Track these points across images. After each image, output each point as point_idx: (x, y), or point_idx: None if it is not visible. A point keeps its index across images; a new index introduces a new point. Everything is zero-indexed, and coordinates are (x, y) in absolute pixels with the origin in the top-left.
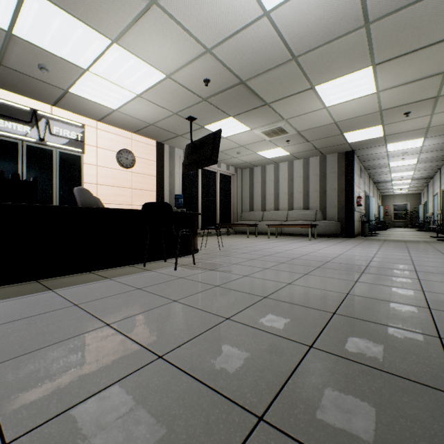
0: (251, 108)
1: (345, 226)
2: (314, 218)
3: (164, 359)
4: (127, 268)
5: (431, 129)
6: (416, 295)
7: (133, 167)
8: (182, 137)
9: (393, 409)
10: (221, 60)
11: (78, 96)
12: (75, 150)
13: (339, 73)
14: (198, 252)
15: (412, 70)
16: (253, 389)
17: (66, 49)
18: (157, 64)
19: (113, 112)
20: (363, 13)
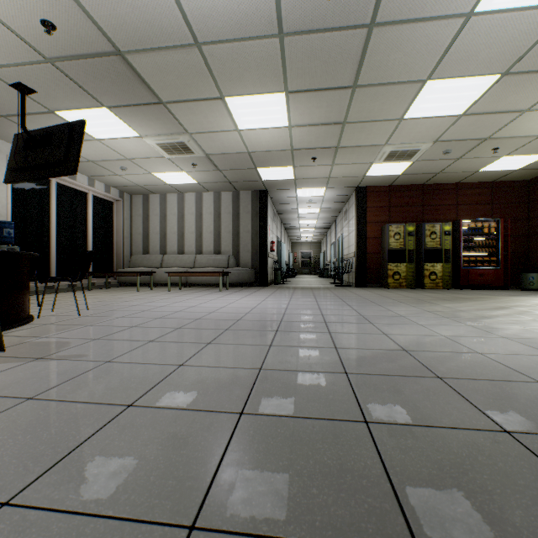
0: (138, 102)
1: (259, 274)
2: (227, 264)
3: None
4: None
5: (331, 180)
6: (331, 355)
7: None
8: (8, 119)
9: None
10: None
11: None
12: None
13: (253, 88)
14: (28, 322)
15: (320, 111)
16: None
17: None
18: None
19: None
20: (278, 18)
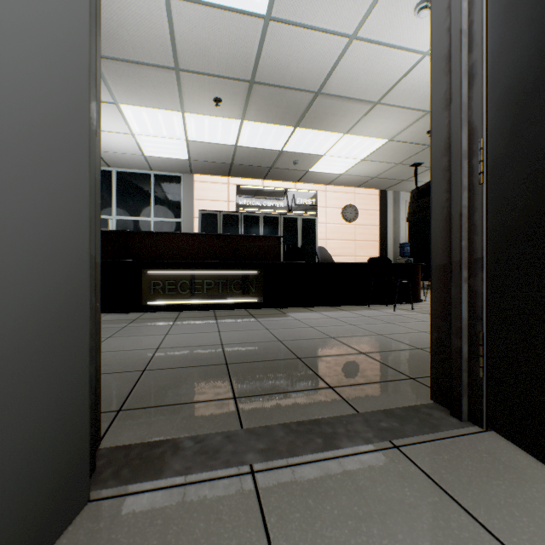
0: None
1: None
2: None
3: (381, 335)
4: (356, 307)
5: None
6: None
7: (356, 220)
8: (407, 181)
9: None
10: None
11: (314, 172)
12: (310, 214)
13: None
14: (420, 302)
15: None
16: (421, 345)
17: (311, 148)
18: (379, 135)
19: (339, 176)
20: None
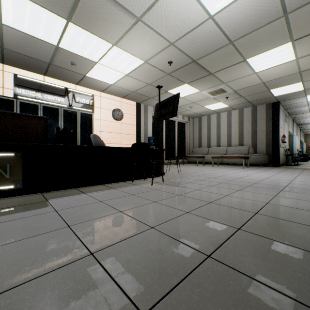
0: (200, 77)
1: (271, 158)
2: (247, 152)
3: (154, 228)
4: (122, 183)
5: None
6: None
7: (122, 120)
8: (152, 98)
9: (285, 259)
10: (180, 48)
11: (91, 78)
12: (88, 111)
13: (265, 48)
14: (164, 174)
15: None
16: (204, 244)
17: (86, 52)
18: (139, 55)
19: (110, 86)
20: (282, 8)
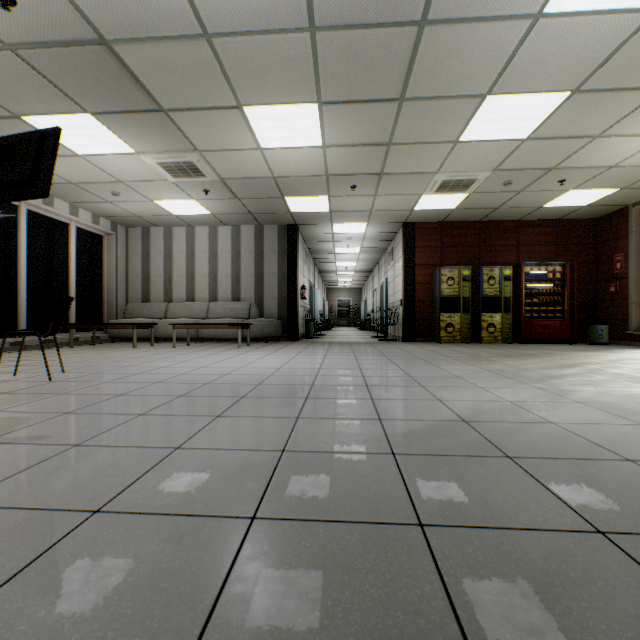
0: (132, 108)
1: (287, 326)
2: (248, 314)
3: None
4: None
5: (374, 213)
6: (375, 429)
7: None
8: None
9: None
10: None
11: None
12: None
13: (278, 96)
14: None
15: (360, 129)
16: None
17: None
18: None
19: None
20: (308, 6)
